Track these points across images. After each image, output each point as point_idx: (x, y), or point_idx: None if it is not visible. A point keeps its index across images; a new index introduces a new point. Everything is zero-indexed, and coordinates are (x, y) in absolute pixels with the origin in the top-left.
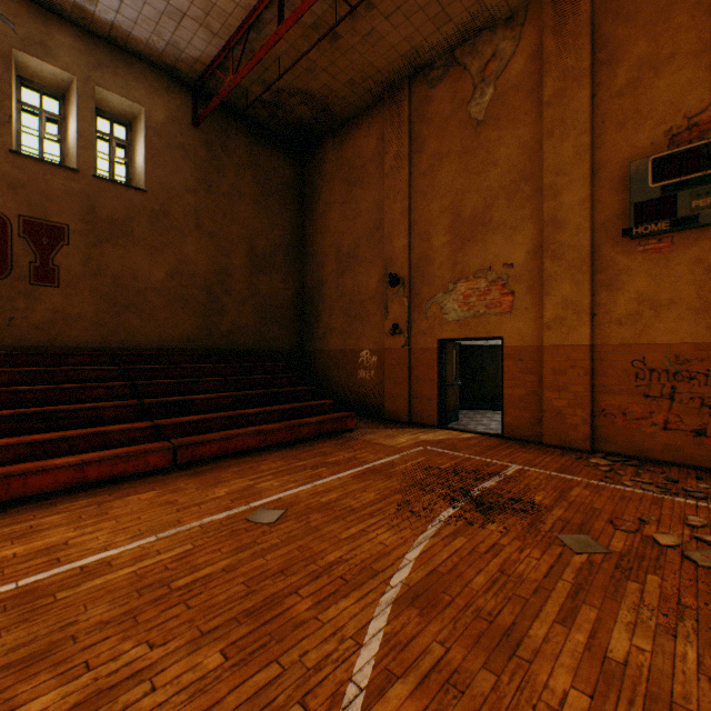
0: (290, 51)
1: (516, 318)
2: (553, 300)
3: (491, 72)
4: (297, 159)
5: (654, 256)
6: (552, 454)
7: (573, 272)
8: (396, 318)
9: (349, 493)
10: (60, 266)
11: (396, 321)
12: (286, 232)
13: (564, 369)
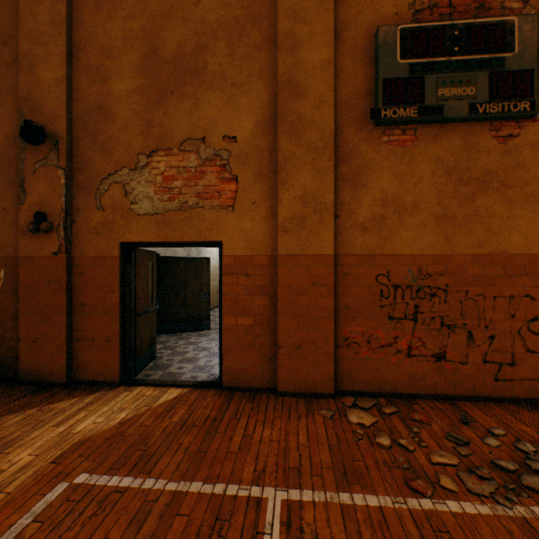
0: None
1: (241, 215)
2: (291, 192)
3: None
4: None
5: (399, 149)
6: (301, 417)
7: (316, 157)
8: (42, 203)
9: None
10: None
11: (42, 209)
12: None
13: (305, 287)
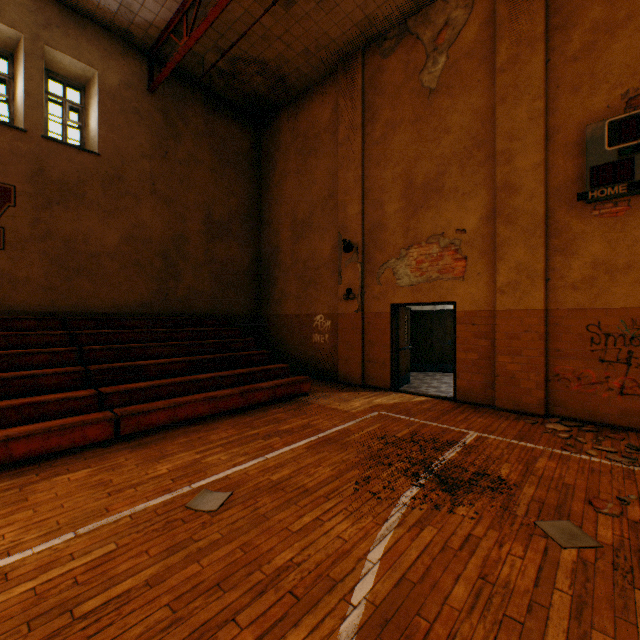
0: (245, 17)
1: (468, 283)
2: (507, 265)
3: (444, 41)
4: (253, 130)
5: (610, 220)
6: (507, 419)
7: (527, 237)
8: (349, 283)
9: (302, 469)
10: (6, 227)
11: (349, 286)
12: (242, 201)
13: (518, 333)
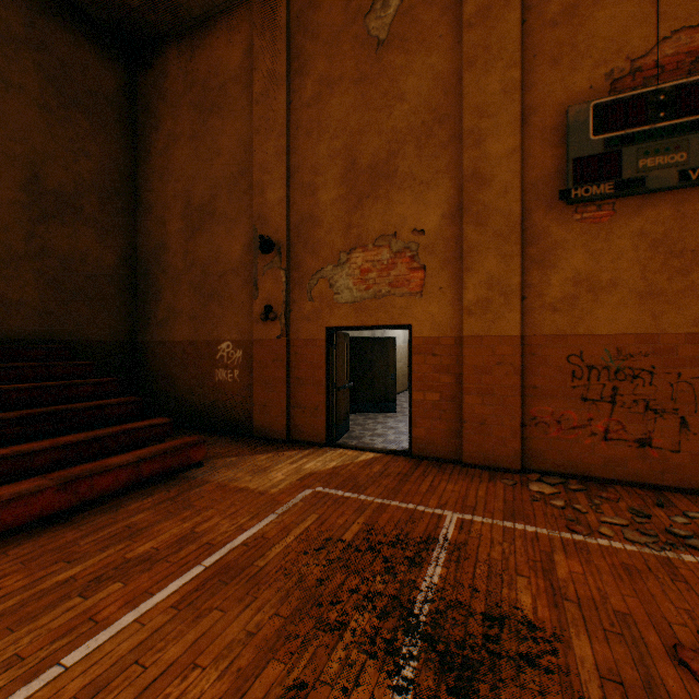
0: None
1: (428, 300)
2: (476, 278)
3: None
4: (124, 66)
5: (594, 226)
6: (482, 481)
7: (501, 243)
8: (269, 297)
9: (149, 692)
10: None
11: (269, 302)
12: (103, 167)
13: (490, 366)
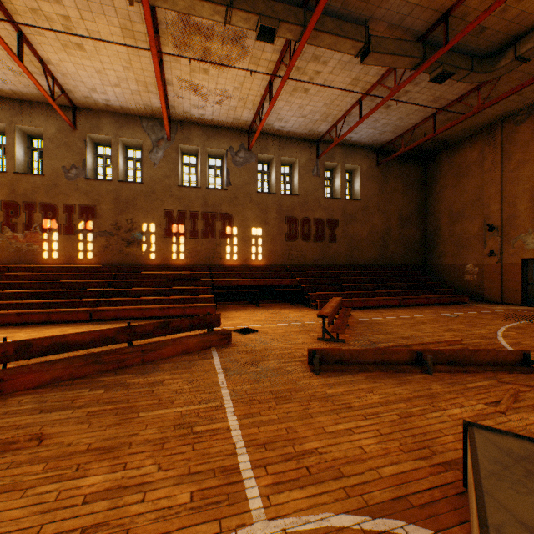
0: (430, 129)
1: None
2: None
3: None
4: (421, 164)
5: None
6: None
7: None
8: (491, 247)
9: (479, 316)
10: (336, 234)
11: (491, 249)
12: (416, 204)
13: None
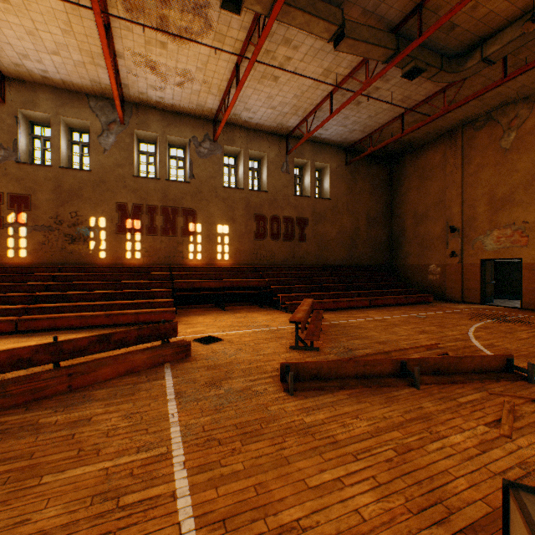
0: (398, 130)
1: (529, 249)
2: None
3: (514, 125)
4: (388, 166)
5: None
6: None
7: None
8: (452, 248)
9: (446, 315)
10: (305, 234)
11: (452, 250)
12: (382, 205)
13: None
